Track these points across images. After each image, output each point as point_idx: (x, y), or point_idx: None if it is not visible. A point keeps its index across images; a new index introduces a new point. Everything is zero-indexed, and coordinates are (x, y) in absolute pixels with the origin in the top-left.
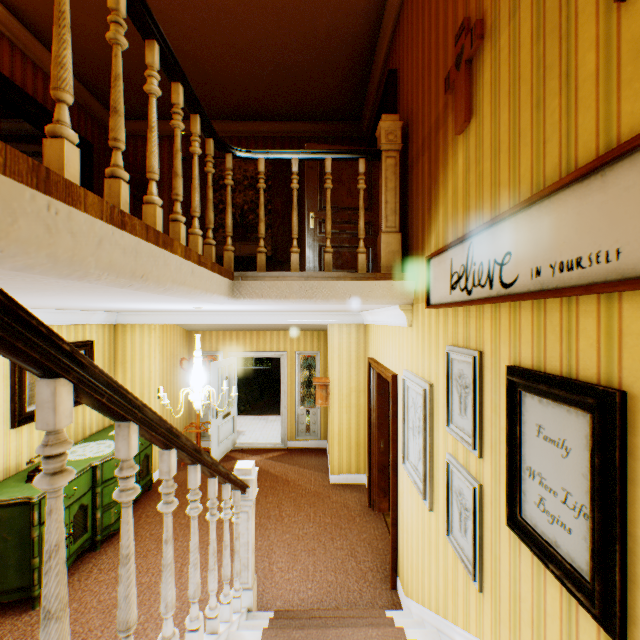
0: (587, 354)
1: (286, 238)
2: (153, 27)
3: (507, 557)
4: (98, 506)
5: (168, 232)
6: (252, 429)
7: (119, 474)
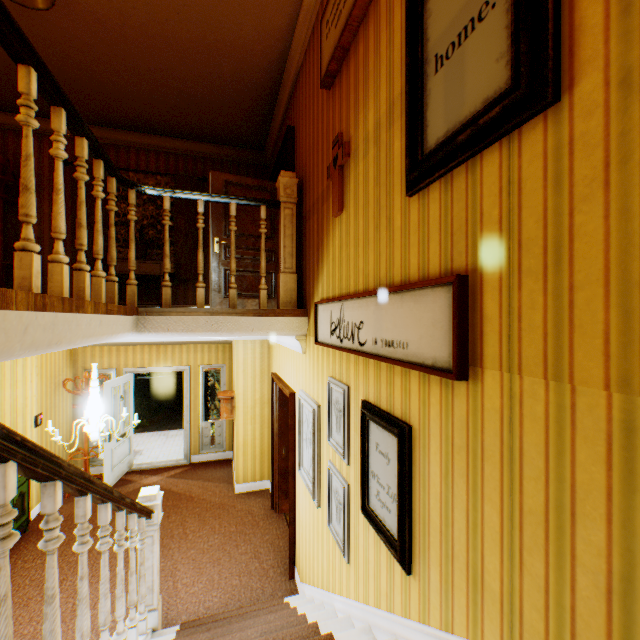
0: (398, 400)
1: (190, 256)
2: (61, 97)
3: (363, 534)
4: None
5: (50, 242)
6: (151, 447)
7: (46, 527)
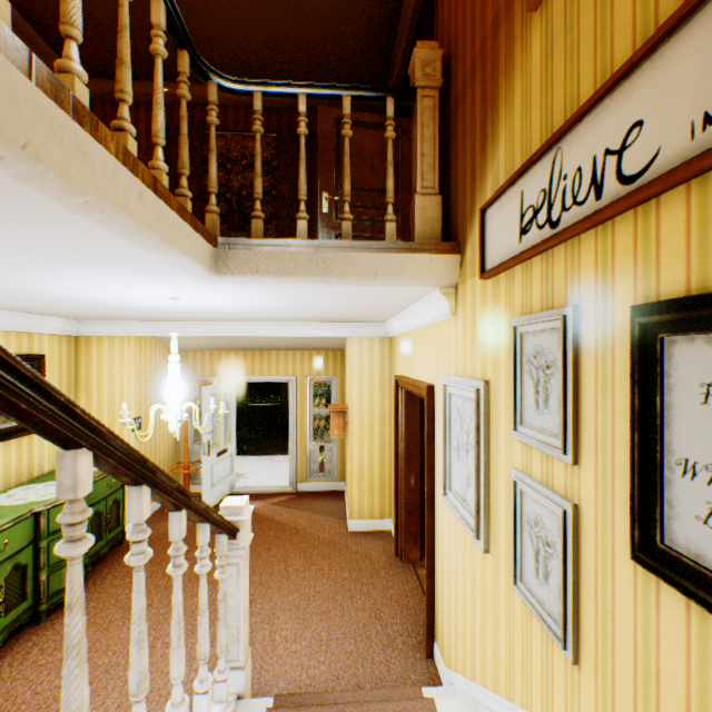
0: None
1: (294, 231)
2: None
3: (630, 611)
4: (42, 566)
5: None
6: (255, 471)
7: None
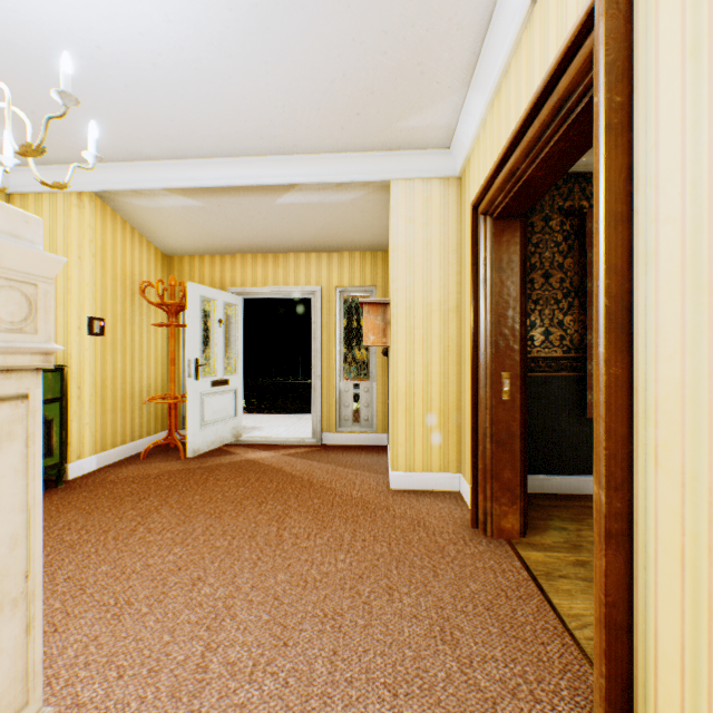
0: None
1: None
2: None
3: None
4: None
5: None
6: (275, 425)
7: None
